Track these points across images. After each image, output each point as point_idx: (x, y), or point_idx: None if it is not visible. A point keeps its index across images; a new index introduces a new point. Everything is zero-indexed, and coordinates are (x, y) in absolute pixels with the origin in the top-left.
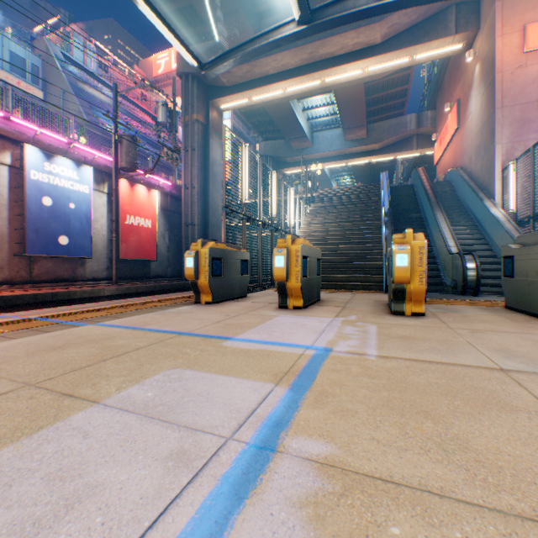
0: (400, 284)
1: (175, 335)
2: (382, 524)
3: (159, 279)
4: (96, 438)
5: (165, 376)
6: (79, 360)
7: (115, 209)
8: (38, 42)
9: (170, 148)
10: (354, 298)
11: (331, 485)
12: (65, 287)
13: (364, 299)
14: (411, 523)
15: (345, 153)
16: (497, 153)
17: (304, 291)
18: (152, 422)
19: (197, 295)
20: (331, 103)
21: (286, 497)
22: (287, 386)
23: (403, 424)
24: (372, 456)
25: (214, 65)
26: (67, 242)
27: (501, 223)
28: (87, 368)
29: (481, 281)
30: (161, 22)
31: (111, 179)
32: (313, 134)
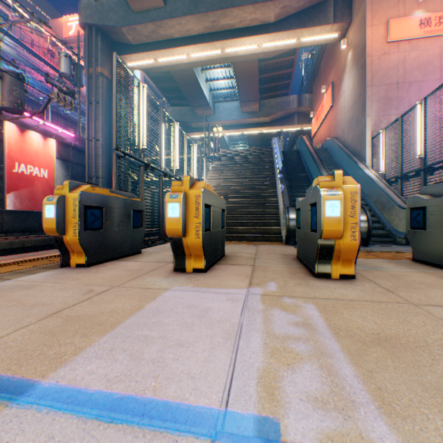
0: (328, 239)
1: None
2: None
3: None
4: None
5: None
6: None
7: None
8: None
9: (62, 89)
10: (260, 252)
11: None
12: None
13: (270, 253)
14: None
15: (241, 123)
16: (368, 124)
17: (207, 248)
18: None
19: (66, 255)
20: (230, 77)
21: None
22: None
23: None
24: None
25: None
26: None
27: (375, 181)
28: None
29: None
30: None
31: None
32: (215, 105)
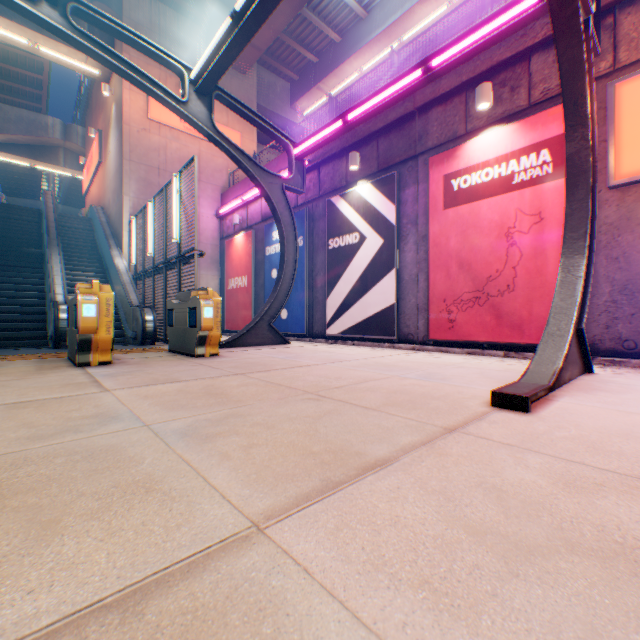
0: None
1: None
2: None
3: None
4: None
5: None
6: None
7: None
8: None
9: None
10: None
11: None
12: None
13: None
14: None
15: None
16: (127, 204)
17: None
18: None
19: None
20: None
21: None
22: None
23: None
24: None
25: None
26: None
27: (122, 274)
28: None
29: None
30: None
31: None
32: None
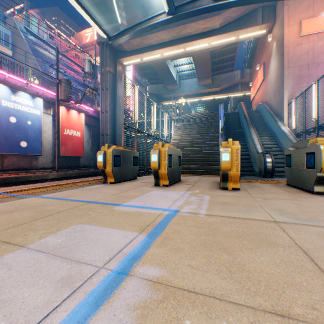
0: (225, 171)
1: (85, 203)
2: (180, 318)
3: (85, 168)
4: (16, 270)
5: (72, 229)
6: (20, 219)
7: (57, 125)
8: (9, 20)
9: (91, 88)
10: (201, 179)
11: (156, 295)
12: (24, 173)
13: (206, 180)
14: (198, 317)
15: (199, 93)
16: (285, 94)
17: (170, 175)
18: (55, 258)
19: (105, 178)
20: (191, 63)
21: (126, 303)
22: (146, 234)
23: (210, 255)
24: (186, 276)
25: (117, 37)
26: (26, 145)
27: (287, 135)
28: (24, 225)
29: (275, 169)
30: (83, 10)
31: (55, 106)
32: (180, 81)
